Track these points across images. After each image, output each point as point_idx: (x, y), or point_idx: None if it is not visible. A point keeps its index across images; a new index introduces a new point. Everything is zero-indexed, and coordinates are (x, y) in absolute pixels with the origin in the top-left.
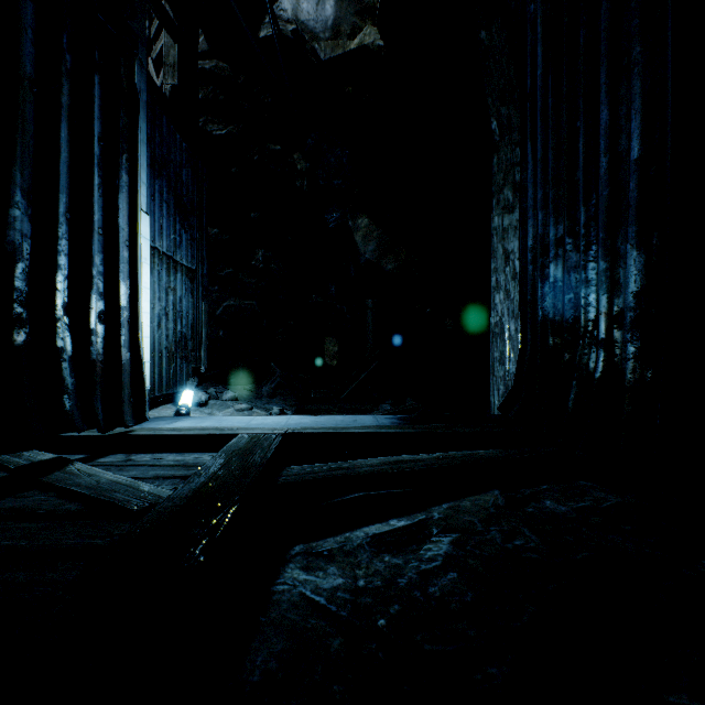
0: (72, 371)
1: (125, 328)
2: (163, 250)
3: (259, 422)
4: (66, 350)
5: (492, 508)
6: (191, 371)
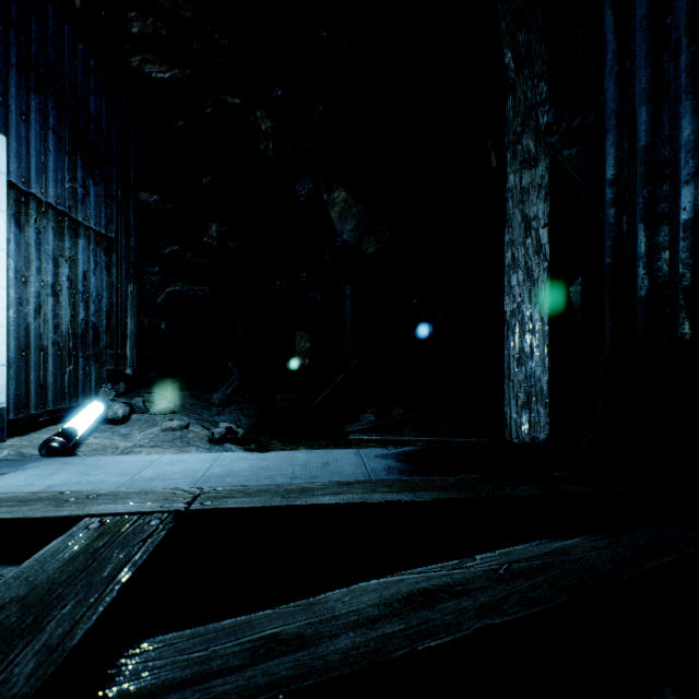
0: None
1: None
2: (48, 200)
3: (157, 472)
4: None
5: None
6: (106, 375)
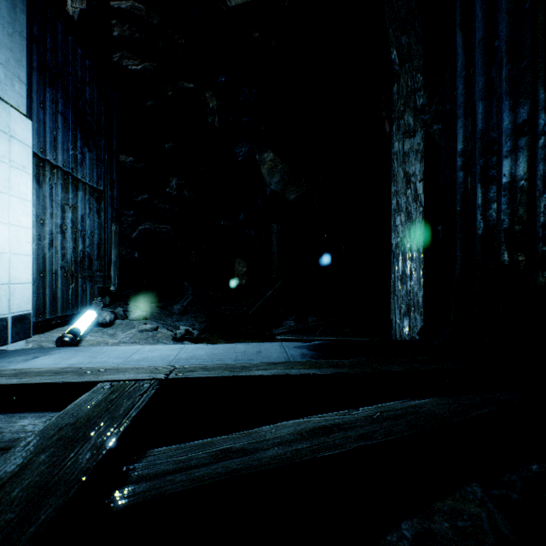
0: None
1: None
2: (58, 164)
3: (142, 356)
4: None
5: None
6: (97, 291)
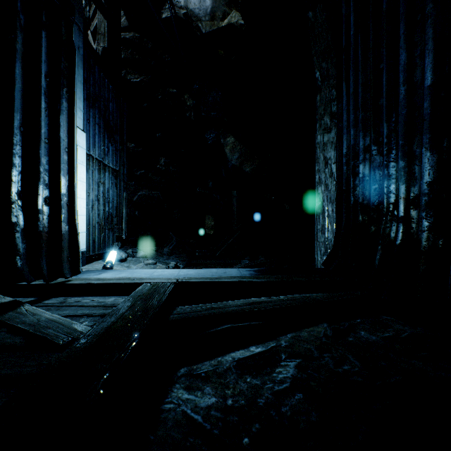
0: (23, 239)
1: (64, 209)
2: (96, 157)
3: (159, 273)
4: (19, 224)
5: (324, 338)
6: (115, 238)
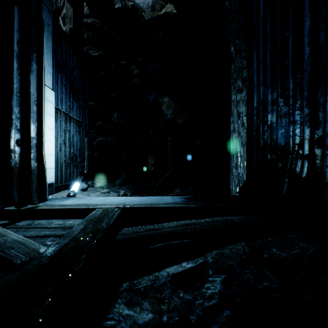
0: None
1: (33, 149)
2: (63, 110)
3: (110, 200)
4: None
5: (243, 255)
6: (79, 173)
